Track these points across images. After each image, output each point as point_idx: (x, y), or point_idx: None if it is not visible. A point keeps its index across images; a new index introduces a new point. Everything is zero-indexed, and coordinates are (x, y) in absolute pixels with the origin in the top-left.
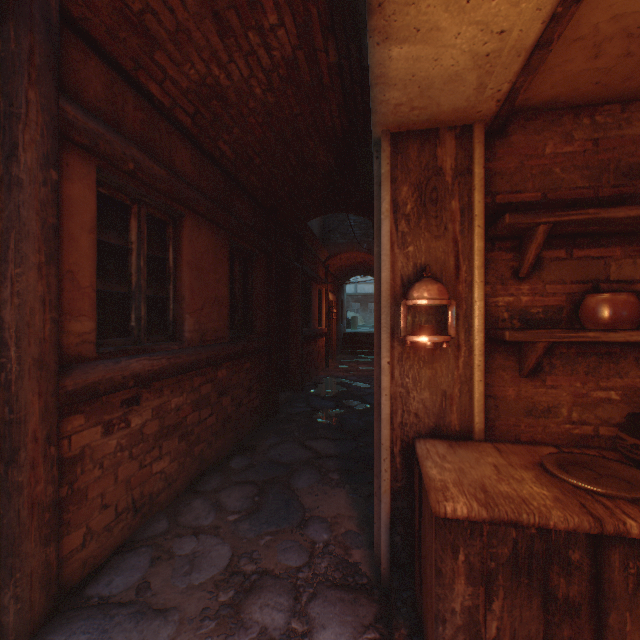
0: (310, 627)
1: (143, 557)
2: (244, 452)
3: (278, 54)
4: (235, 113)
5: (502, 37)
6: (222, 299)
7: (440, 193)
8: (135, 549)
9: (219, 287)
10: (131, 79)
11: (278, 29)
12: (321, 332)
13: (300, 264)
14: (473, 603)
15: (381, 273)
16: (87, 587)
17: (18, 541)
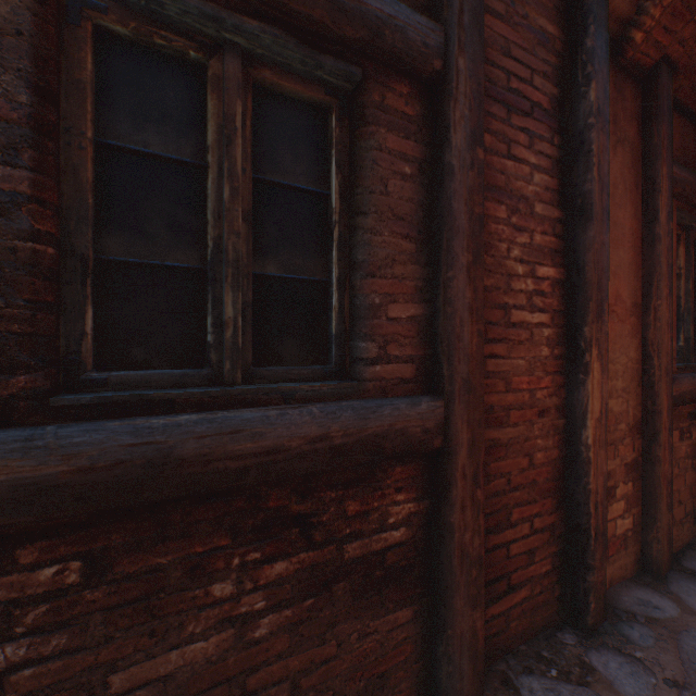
0: None
1: None
2: None
3: None
4: None
5: None
6: None
7: None
8: None
9: None
10: (691, 117)
11: None
12: None
13: None
14: None
15: None
16: (681, 562)
17: (656, 499)
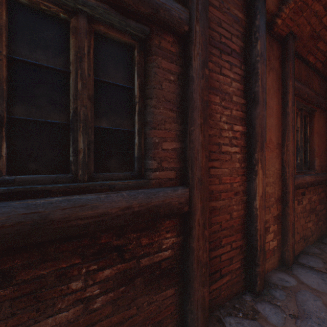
0: None
1: (317, 259)
2: None
3: None
4: None
5: None
6: (326, 149)
7: None
8: (309, 255)
9: (326, 143)
10: (303, 60)
11: None
12: None
13: None
14: None
15: None
16: (298, 260)
17: (287, 232)
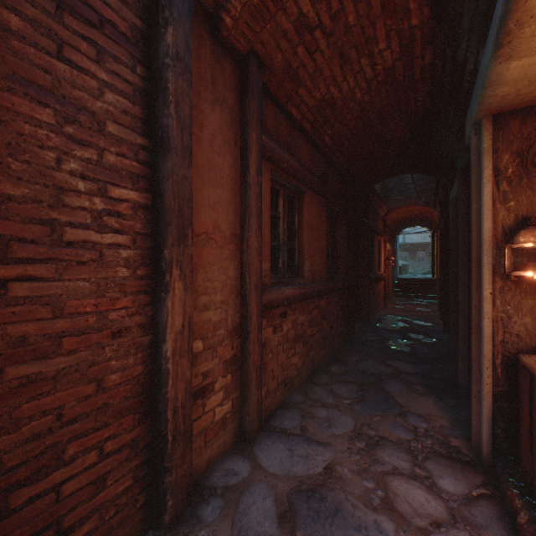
0: (430, 474)
1: (295, 413)
2: (337, 362)
3: (380, 67)
4: (338, 114)
5: None
6: (322, 249)
7: None
8: (289, 408)
9: (321, 240)
10: (283, 109)
11: (384, 51)
12: (380, 276)
13: (367, 220)
14: None
15: (483, 224)
16: (270, 422)
17: (249, 383)
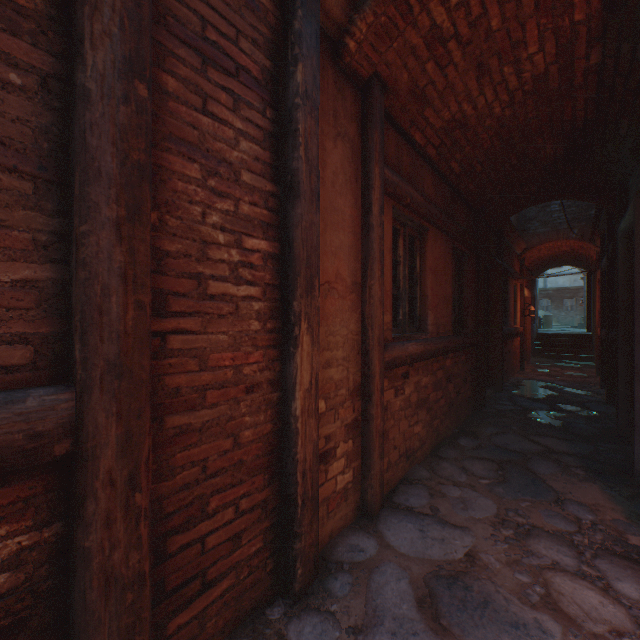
0: (603, 575)
1: (422, 490)
2: (466, 435)
3: (527, 75)
4: (470, 134)
5: None
6: (447, 298)
7: None
8: (413, 484)
9: (446, 287)
10: (405, 135)
11: (535, 55)
12: (516, 331)
13: (500, 260)
14: None
15: None
16: (393, 498)
17: (371, 451)
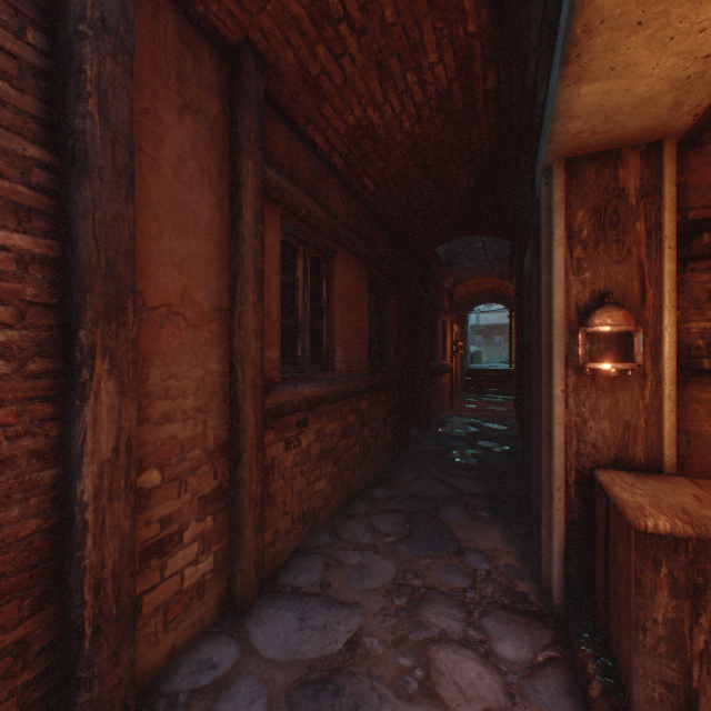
0: (487, 637)
1: (317, 561)
2: (383, 484)
3: (432, 88)
4: (381, 148)
5: (707, 60)
6: (363, 331)
7: (621, 216)
8: (308, 554)
9: (361, 319)
10: (302, 134)
11: (436, 66)
12: (446, 367)
13: (427, 293)
14: (676, 616)
15: (554, 301)
16: (279, 578)
17: (242, 526)
